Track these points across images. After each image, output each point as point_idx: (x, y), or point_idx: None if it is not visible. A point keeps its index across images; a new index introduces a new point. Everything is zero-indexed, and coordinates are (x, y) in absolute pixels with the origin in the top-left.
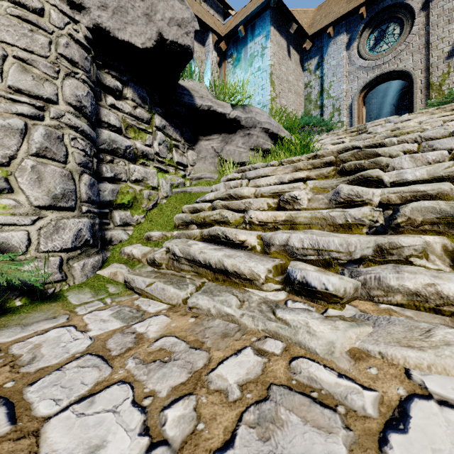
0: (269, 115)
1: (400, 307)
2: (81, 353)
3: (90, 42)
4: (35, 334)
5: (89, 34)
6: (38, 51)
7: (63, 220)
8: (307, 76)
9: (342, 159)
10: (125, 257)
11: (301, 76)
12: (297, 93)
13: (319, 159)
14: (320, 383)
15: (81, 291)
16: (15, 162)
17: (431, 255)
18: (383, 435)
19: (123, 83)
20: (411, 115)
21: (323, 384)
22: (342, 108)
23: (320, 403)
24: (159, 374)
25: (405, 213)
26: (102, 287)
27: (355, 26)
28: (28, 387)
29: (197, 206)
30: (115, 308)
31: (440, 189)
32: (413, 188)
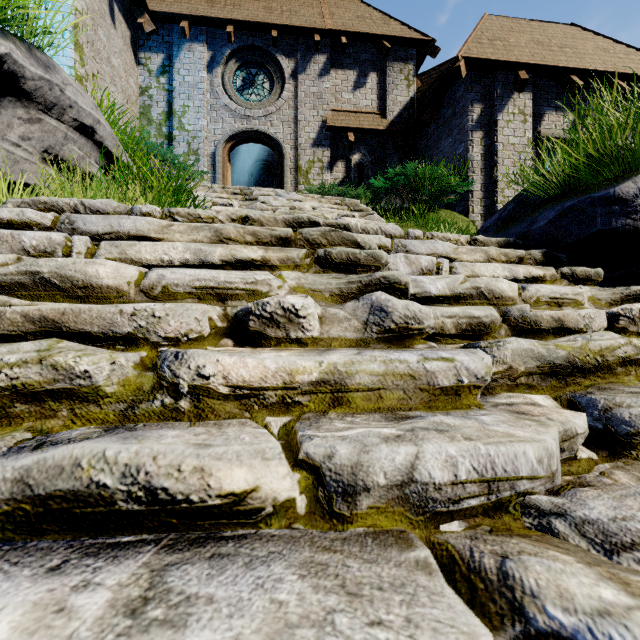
0: (95, 103)
1: None
2: None
3: None
4: None
5: None
6: None
7: None
8: (144, 77)
9: (309, 237)
10: None
11: (133, 70)
12: (127, 96)
13: (268, 229)
14: None
15: None
16: None
17: None
18: None
19: None
20: (302, 196)
21: None
22: (203, 154)
23: None
24: None
25: (505, 359)
26: None
27: (220, 45)
28: None
29: None
30: None
31: (493, 316)
32: (468, 311)
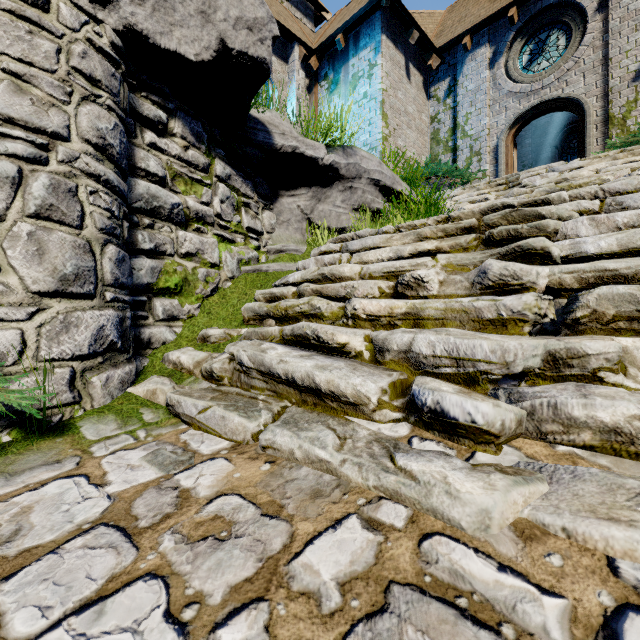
0: (380, 161)
1: (589, 451)
2: (92, 523)
3: (119, 51)
4: (24, 489)
5: (117, 40)
6: (40, 62)
7: (76, 313)
8: (434, 107)
9: (489, 222)
10: (170, 367)
11: (424, 107)
12: (419, 131)
13: (454, 224)
14: (471, 581)
15: (101, 418)
16: (4, 227)
17: (631, 367)
18: None
19: (169, 112)
20: (584, 161)
21: (476, 584)
22: (484, 152)
23: (473, 618)
24: (211, 561)
25: (588, 304)
26: (134, 413)
27: (502, 35)
28: (0, 584)
29: (276, 291)
30: (150, 447)
31: None
32: (599, 265)
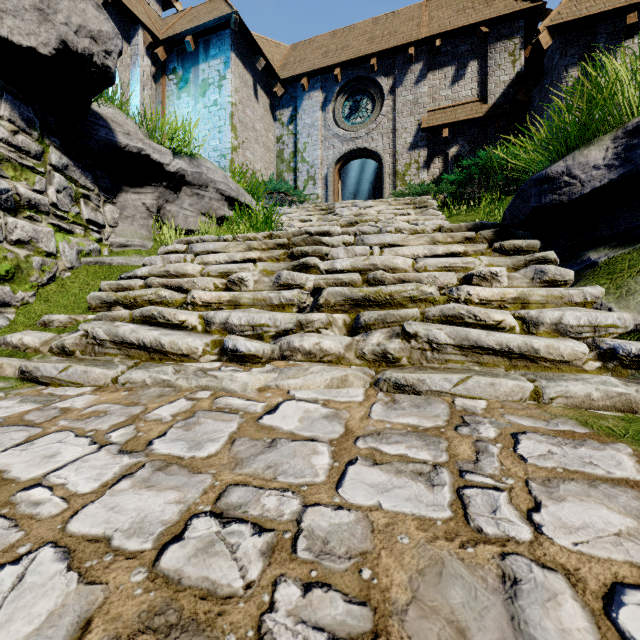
0: (226, 174)
1: (302, 361)
2: None
3: None
4: None
5: None
6: None
7: None
8: (279, 129)
9: (294, 243)
10: (9, 349)
11: (271, 127)
12: (267, 147)
13: (273, 240)
14: (233, 405)
15: None
16: None
17: (335, 327)
18: (261, 417)
19: None
20: (374, 203)
21: (235, 406)
22: (318, 178)
23: (230, 413)
24: (97, 422)
25: (324, 296)
26: None
27: (331, 86)
28: None
29: (123, 283)
30: (16, 398)
31: (352, 278)
32: (336, 276)
